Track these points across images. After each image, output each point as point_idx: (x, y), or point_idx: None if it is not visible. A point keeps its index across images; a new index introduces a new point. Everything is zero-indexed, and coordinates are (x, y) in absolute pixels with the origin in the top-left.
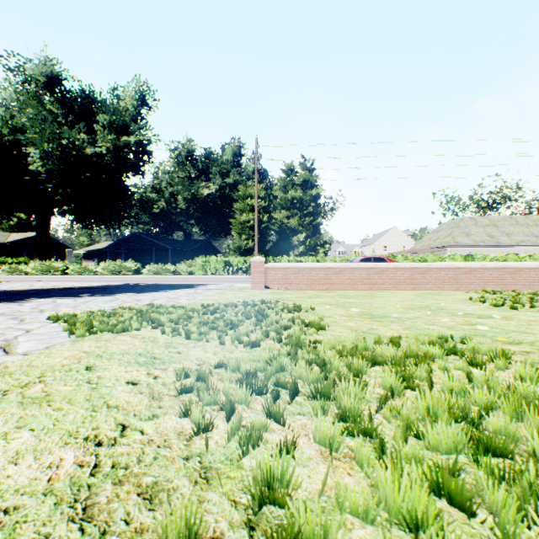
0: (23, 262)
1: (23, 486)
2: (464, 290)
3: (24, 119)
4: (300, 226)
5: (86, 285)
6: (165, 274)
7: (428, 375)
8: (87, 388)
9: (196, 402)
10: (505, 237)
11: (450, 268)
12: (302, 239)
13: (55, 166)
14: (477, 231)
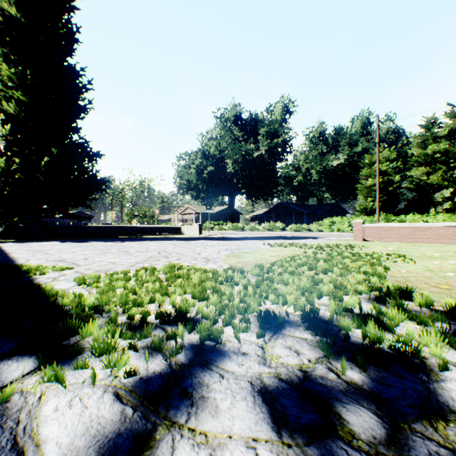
0: (221, 223)
1: (279, 255)
2: None
3: (223, 143)
4: (444, 181)
5: (260, 236)
6: (301, 231)
7: (358, 253)
8: (281, 252)
9: (302, 254)
10: None
11: None
12: (447, 195)
13: (238, 168)
14: None
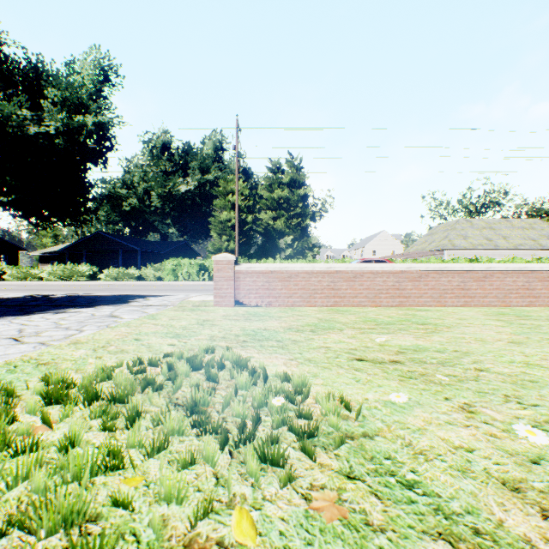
0: None
1: None
2: (540, 305)
3: None
4: (287, 228)
5: None
6: (127, 280)
7: None
8: None
9: None
10: (503, 241)
11: (519, 271)
12: (290, 242)
13: None
14: (474, 233)
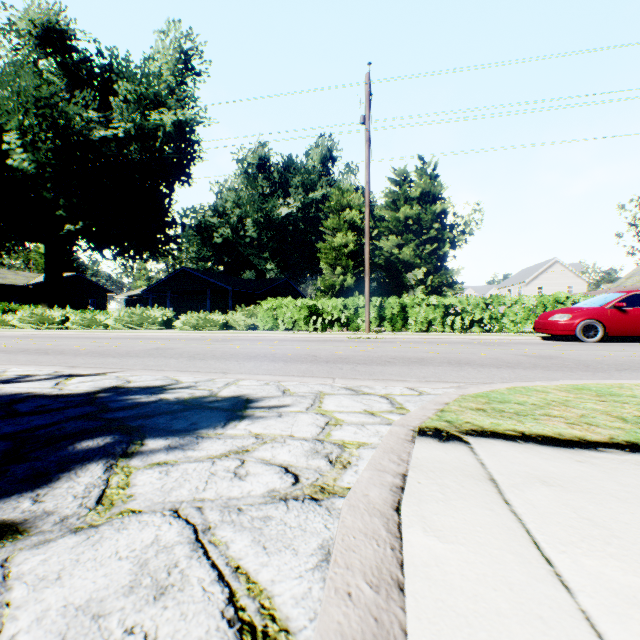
0: None
1: None
2: None
3: None
4: (417, 258)
5: None
6: (210, 330)
7: None
8: None
9: None
10: None
11: None
12: (421, 276)
13: (41, 156)
14: None
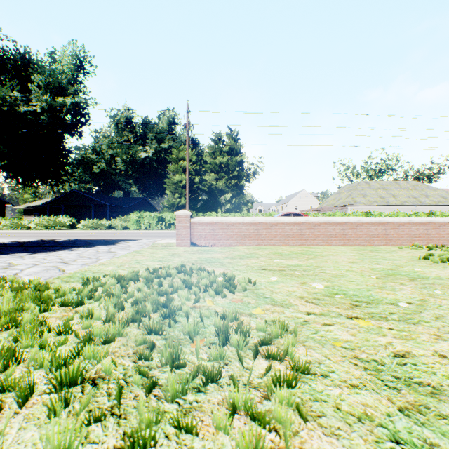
0: None
1: None
2: (393, 245)
3: None
4: (227, 188)
5: None
6: (100, 229)
7: None
8: None
9: None
10: (392, 198)
11: (379, 223)
12: (229, 198)
13: None
14: (371, 193)
